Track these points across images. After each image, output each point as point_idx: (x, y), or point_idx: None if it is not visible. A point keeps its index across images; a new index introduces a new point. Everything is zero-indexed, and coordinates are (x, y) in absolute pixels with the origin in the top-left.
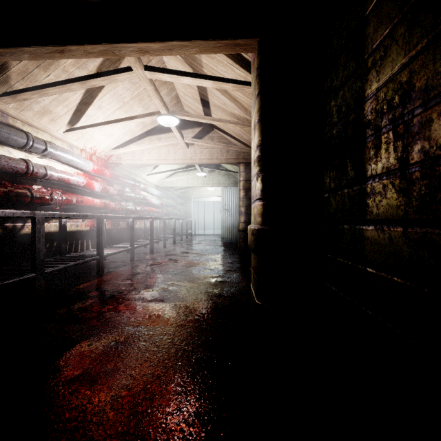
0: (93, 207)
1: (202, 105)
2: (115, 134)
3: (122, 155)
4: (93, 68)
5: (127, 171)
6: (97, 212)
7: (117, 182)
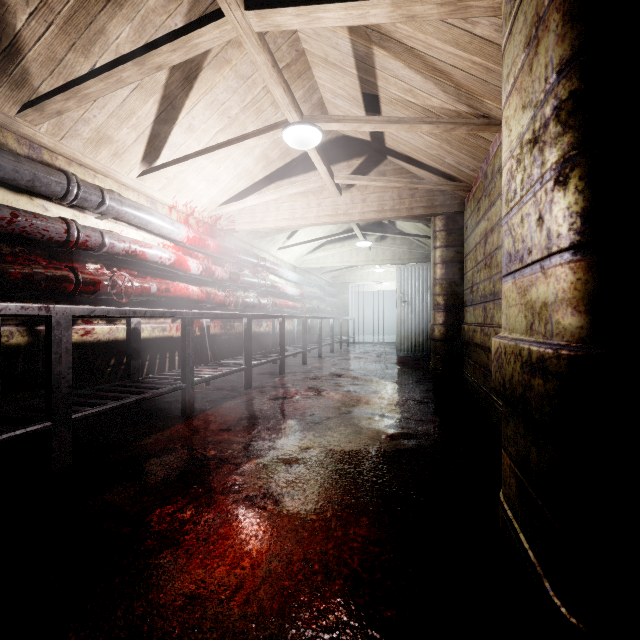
0: (187, 300)
1: (366, 109)
2: (221, 178)
3: (237, 216)
4: None
5: (246, 244)
6: (197, 308)
7: (229, 259)
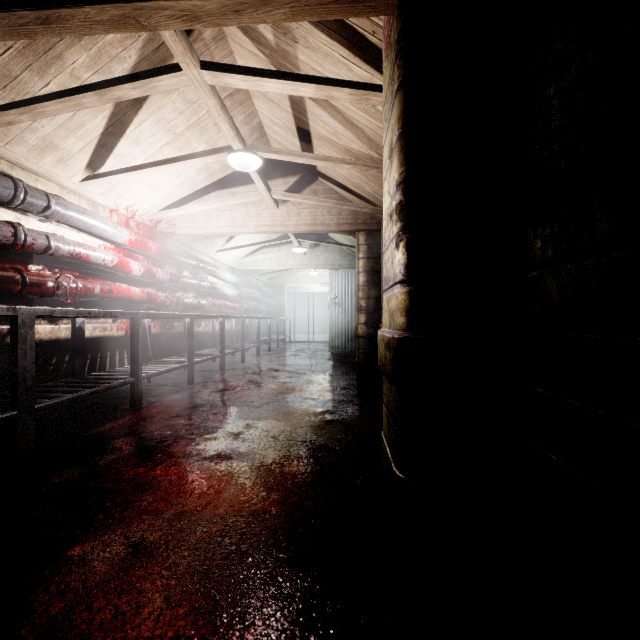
0: (129, 300)
1: (300, 139)
2: (164, 185)
3: (177, 220)
4: (122, 74)
5: (185, 246)
6: (137, 308)
7: (169, 261)
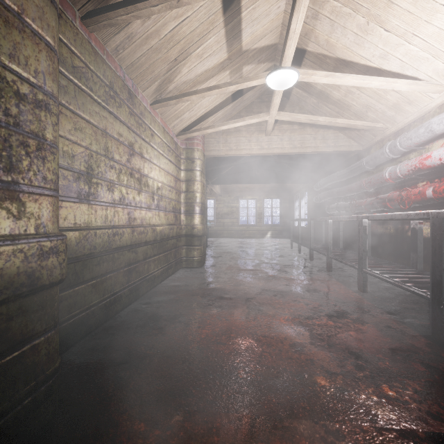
0: None
1: None
2: None
3: None
4: None
5: None
6: None
7: None
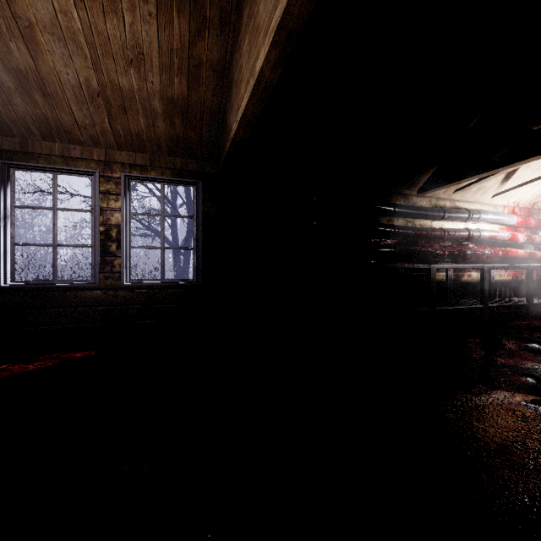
0: (516, 258)
1: None
2: None
3: None
4: None
5: None
6: (519, 262)
7: None
